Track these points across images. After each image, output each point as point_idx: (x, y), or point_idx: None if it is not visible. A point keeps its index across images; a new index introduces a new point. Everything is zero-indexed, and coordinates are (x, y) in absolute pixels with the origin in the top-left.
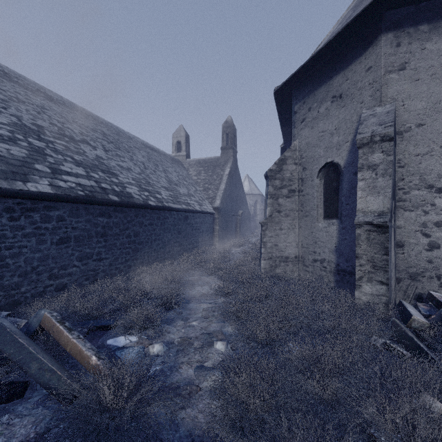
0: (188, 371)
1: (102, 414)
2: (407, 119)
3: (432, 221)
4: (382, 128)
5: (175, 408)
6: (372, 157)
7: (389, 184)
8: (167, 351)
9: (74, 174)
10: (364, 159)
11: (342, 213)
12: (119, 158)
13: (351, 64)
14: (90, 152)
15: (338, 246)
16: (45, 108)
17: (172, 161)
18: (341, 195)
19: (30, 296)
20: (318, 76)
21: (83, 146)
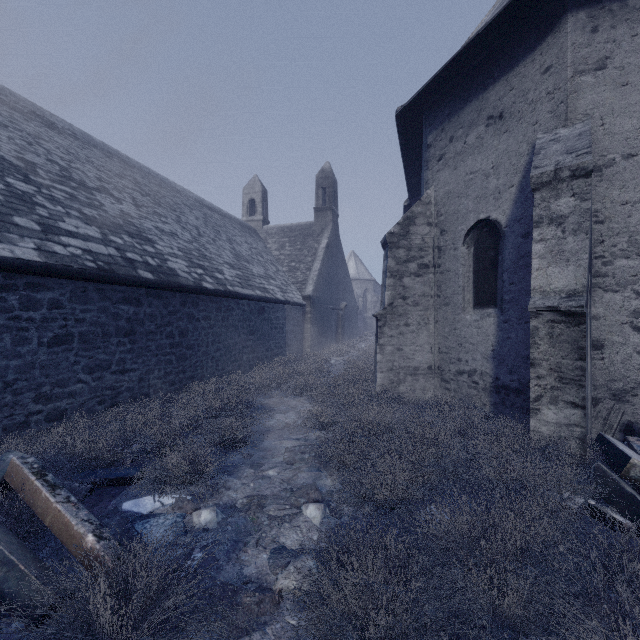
0: (257, 559)
1: None
2: (609, 146)
3: None
4: (574, 158)
5: (230, 633)
6: (557, 203)
7: (584, 246)
8: (223, 522)
9: (82, 236)
10: (544, 208)
11: (504, 298)
12: (158, 218)
13: (519, 65)
14: (112, 205)
15: (496, 350)
16: (42, 138)
17: (241, 227)
18: (501, 270)
19: (0, 430)
20: (464, 87)
21: (100, 196)
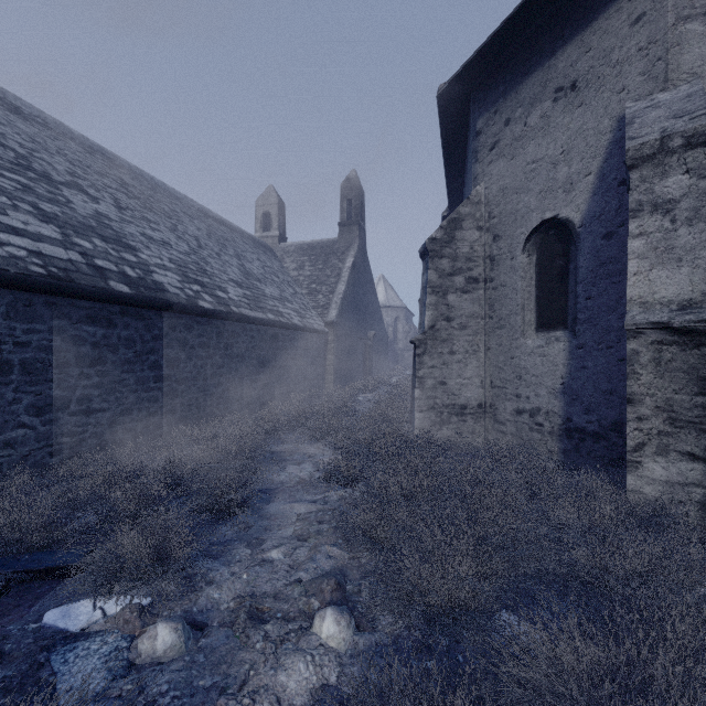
0: None
1: None
2: None
3: None
4: (687, 121)
5: None
6: (663, 184)
7: (704, 239)
8: (192, 647)
9: (32, 234)
10: (645, 192)
11: (578, 317)
12: (146, 223)
13: (598, 18)
14: (84, 204)
15: (567, 383)
16: None
17: (254, 244)
18: (574, 281)
19: None
20: (524, 55)
21: (68, 191)
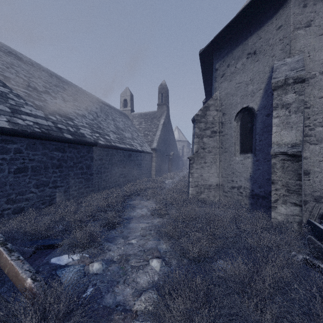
0: (124, 291)
1: None
2: (313, 67)
3: None
4: (295, 72)
5: None
6: (286, 97)
7: (301, 119)
8: (106, 269)
9: (33, 115)
10: (279, 100)
11: (256, 148)
12: (75, 107)
13: (264, 25)
14: (51, 100)
15: (252, 175)
16: (14, 65)
17: (120, 113)
18: (255, 133)
19: None
20: (235, 38)
21: (44, 95)
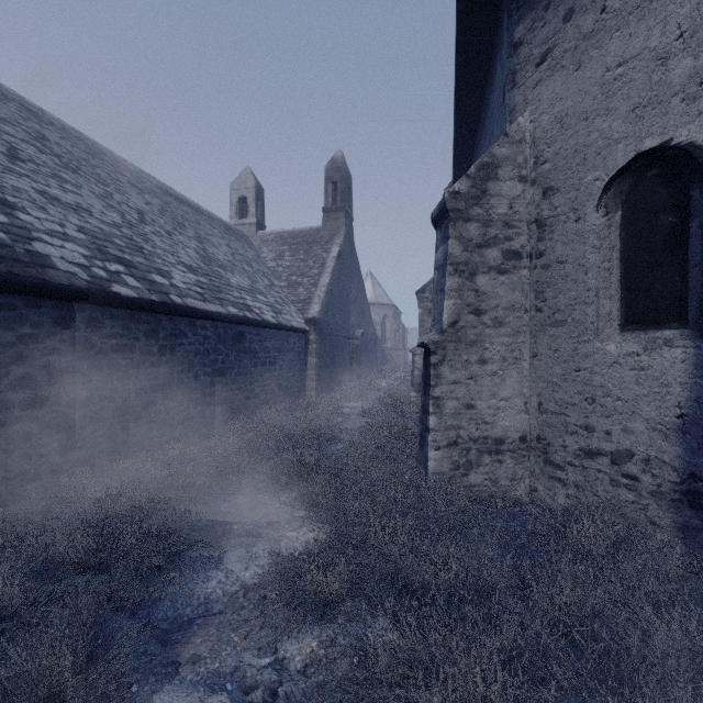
0: None
1: None
2: None
3: None
4: None
5: None
6: None
7: None
8: None
9: None
10: None
11: None
12: (56, 182)
13: None
14: None
15: (692, 416)
16: None
17: (226, 229)
18: (699, 248)
19: None
20: None
21: None
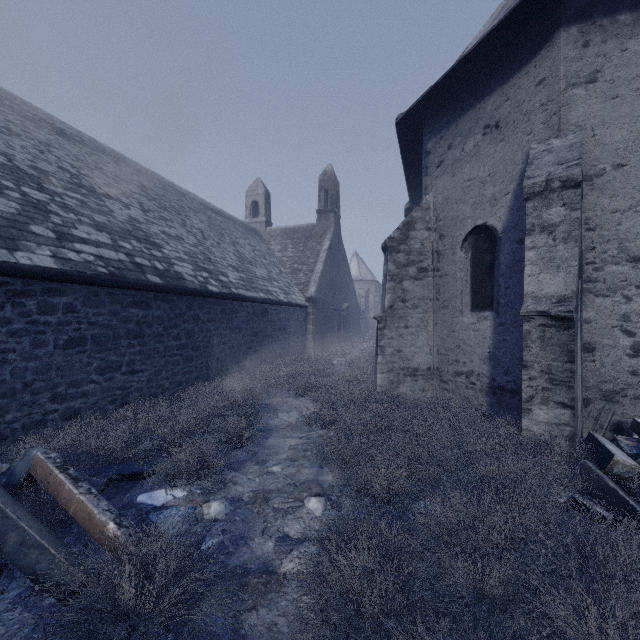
0: (263, 546)
1: (117, 622)
2: (600, 156)
3: (638, 311)
4: (564, 169)
5: (240, 608)
6: (548, 213)
7: (574, 253)
8: (231, 513)
9: (94, 242)
10: (536, 217)
11: (500, 302)
12: (164, 222)
13: (514, 76)
14: (120, 211)
15: (493, 352)
16: (53, 146)
17: (245, 230)
18: (498, 274)
19: (20, 428)
20: (462, 96)
21: (109, 202)
